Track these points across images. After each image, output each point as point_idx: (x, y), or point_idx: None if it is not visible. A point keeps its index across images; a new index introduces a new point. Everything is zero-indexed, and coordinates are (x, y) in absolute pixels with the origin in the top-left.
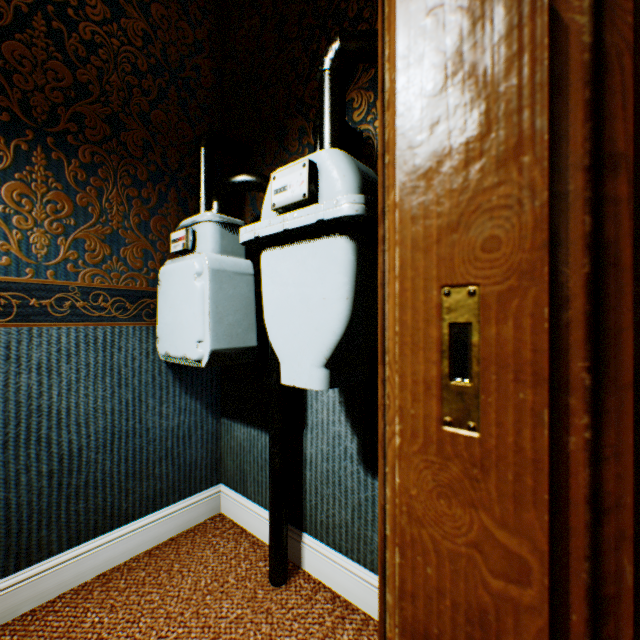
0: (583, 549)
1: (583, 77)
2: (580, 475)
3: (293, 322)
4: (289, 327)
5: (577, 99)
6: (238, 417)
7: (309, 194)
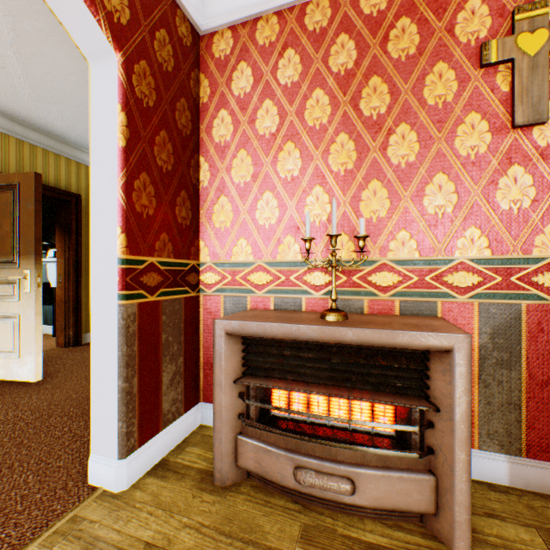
0: (69, 292)
1: (69, 259)
2: (68, 287)
3: (53, 276)
4: (53, 277)
5: (68, 260)
6: (46, 303)
7: (55, 256)
